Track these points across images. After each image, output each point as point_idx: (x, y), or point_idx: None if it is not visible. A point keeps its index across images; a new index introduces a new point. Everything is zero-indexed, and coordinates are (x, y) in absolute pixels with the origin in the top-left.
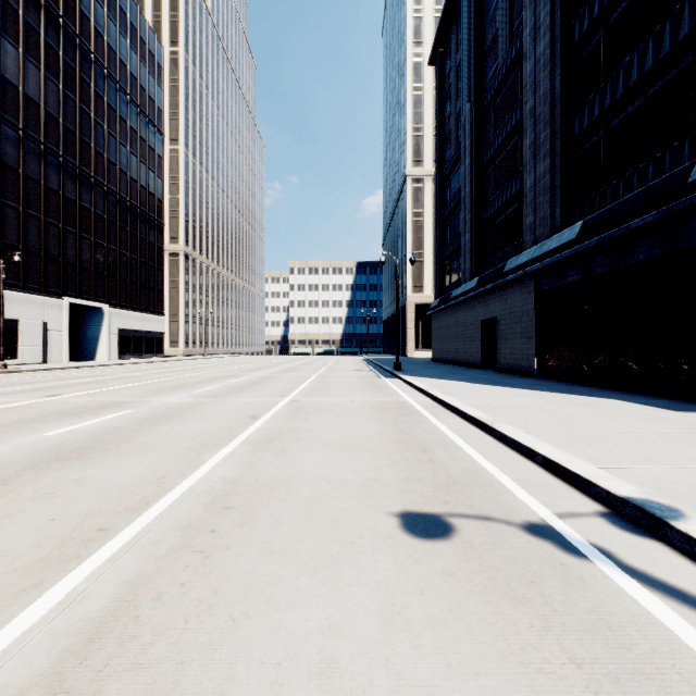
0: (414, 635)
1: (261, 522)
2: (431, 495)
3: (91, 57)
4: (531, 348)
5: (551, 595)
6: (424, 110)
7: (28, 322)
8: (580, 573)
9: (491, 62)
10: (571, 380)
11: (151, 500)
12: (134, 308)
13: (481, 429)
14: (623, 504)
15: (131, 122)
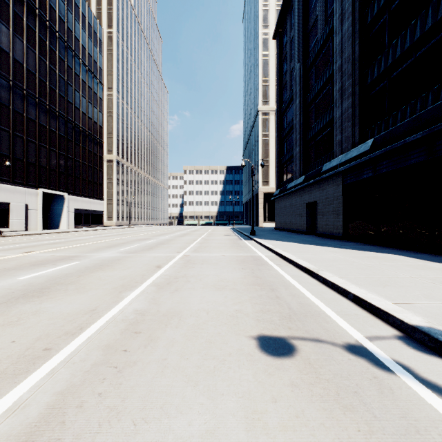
0: (271, 438)
1: (160, 343)
2: (278, 323)
3: (57, 34)
4: (339, 221)
5: (371, 403)
6: (269, 69)
7: (16, 204)
8: (389, 385)
9: (313, 37)
10: (366, 241)
11: (84, 327)
12: (84, 195)
13: (309, 274)
14: (414, 330)
15: (82, 76)
